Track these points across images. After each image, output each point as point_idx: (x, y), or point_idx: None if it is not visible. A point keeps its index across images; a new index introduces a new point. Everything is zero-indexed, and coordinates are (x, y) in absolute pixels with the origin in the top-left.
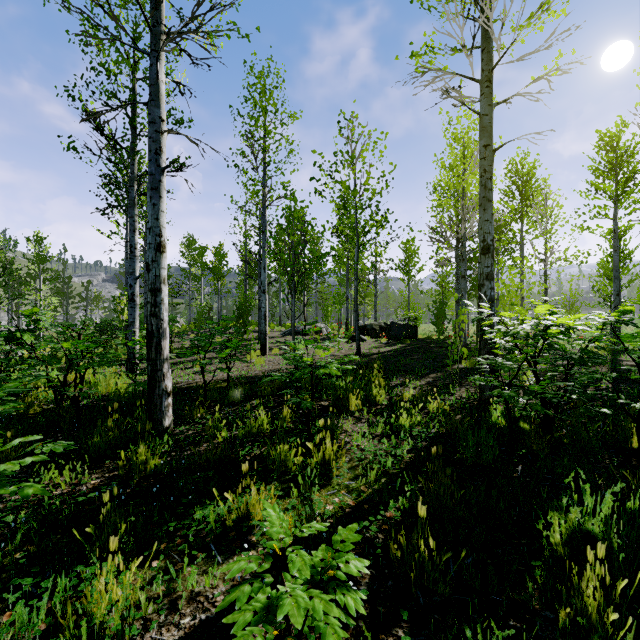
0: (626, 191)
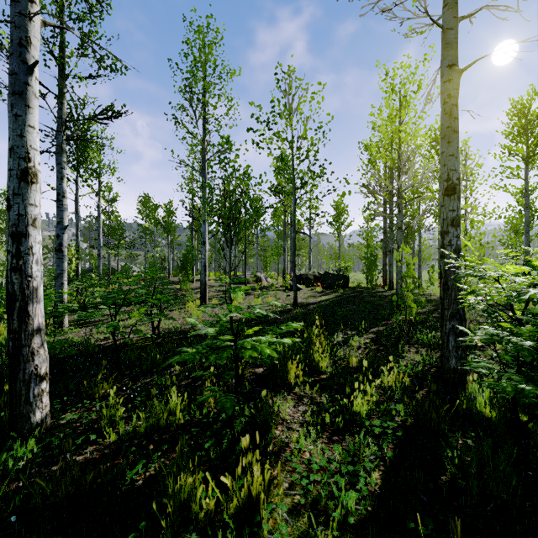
0: (537, 153)
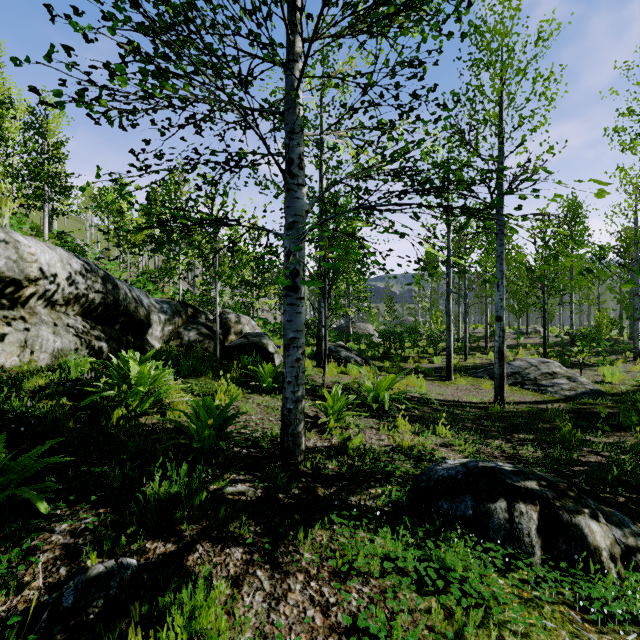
0: None
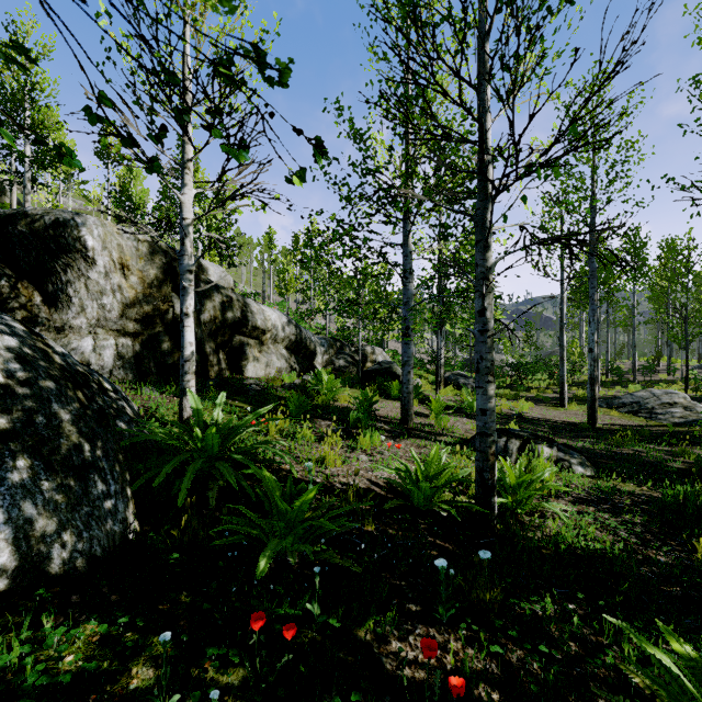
0: None
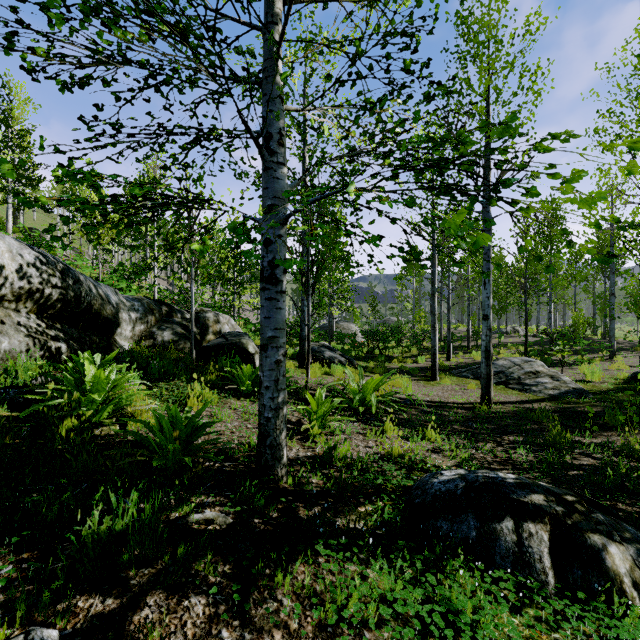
0: None
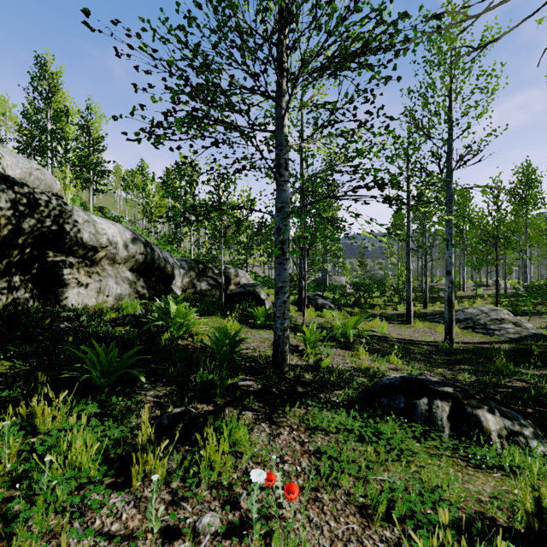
0: None
